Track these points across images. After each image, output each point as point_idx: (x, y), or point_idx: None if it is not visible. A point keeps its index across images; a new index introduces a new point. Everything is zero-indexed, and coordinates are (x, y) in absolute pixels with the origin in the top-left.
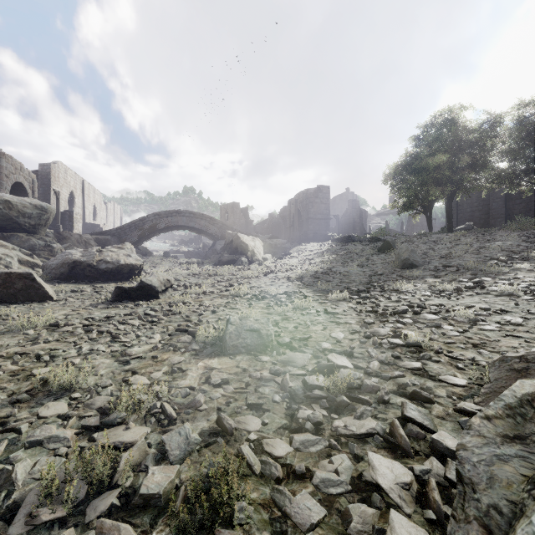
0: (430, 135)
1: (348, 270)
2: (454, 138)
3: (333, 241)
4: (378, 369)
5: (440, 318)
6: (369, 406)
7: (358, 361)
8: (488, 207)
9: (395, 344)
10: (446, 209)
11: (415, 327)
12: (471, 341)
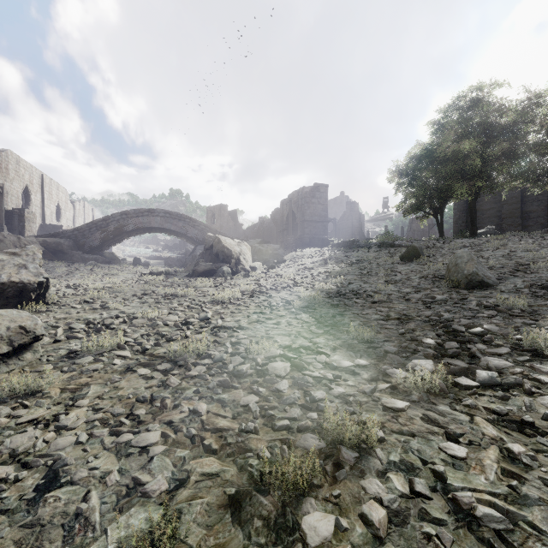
0: (453, 119)
1: (376, 289)
2: (485, 120)
3: (333, 246)
4: None
5: None
6: None
7: None
8: (501, 210)
9: None
10: (470, 209)
11: None
12: None
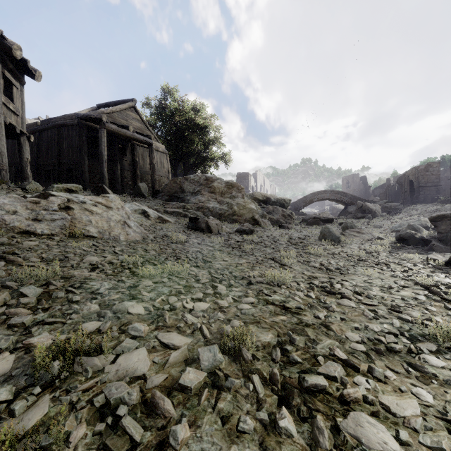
0: None
1: None
2: None
3: (437, 202)
4: None
5: None
6: None
7: None
8: None
9: None
10: None
11: None
12: None
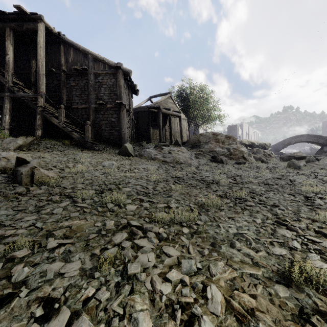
0: None
1: None
2: None
3: None
4: None
5: None
6: None
7: None
8: None
9: None
10: None
11: None
12: None
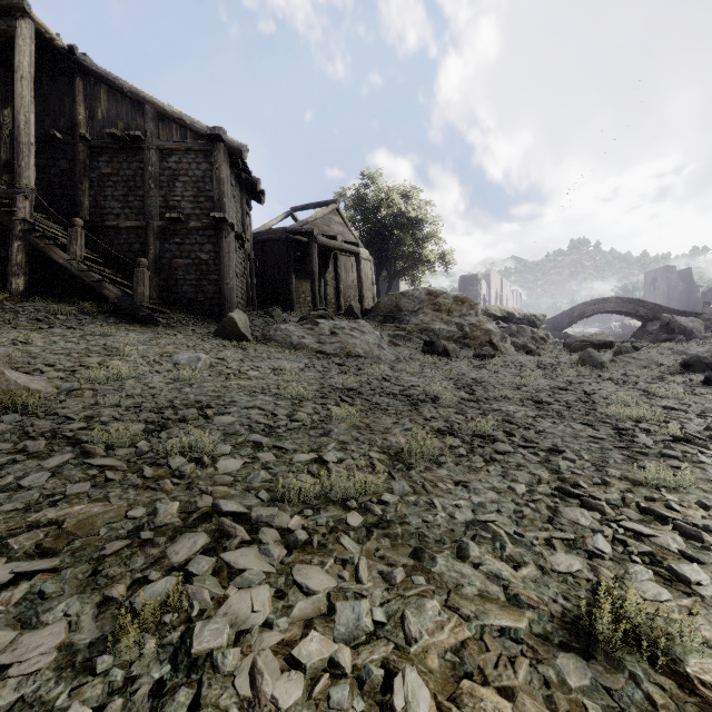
0: None
1: None
2: None
3: None
4: None
5: None
6: None
7: None
8: None
9: None
10: None
11: None
12: None
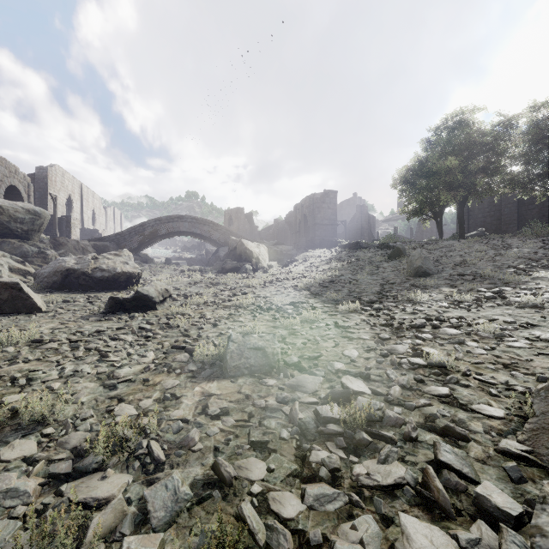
0: (442, 137)
1: (357, 278)
2: (466, 141)
3: (340, 247)
4: (400, 395)
5: (463, 332)
6: (394, 445)
7: (376, 385)
8: (500, 213)
9: (417, 365)
10: (458, 214)
11: (435, 343)
12: (501, 360)
